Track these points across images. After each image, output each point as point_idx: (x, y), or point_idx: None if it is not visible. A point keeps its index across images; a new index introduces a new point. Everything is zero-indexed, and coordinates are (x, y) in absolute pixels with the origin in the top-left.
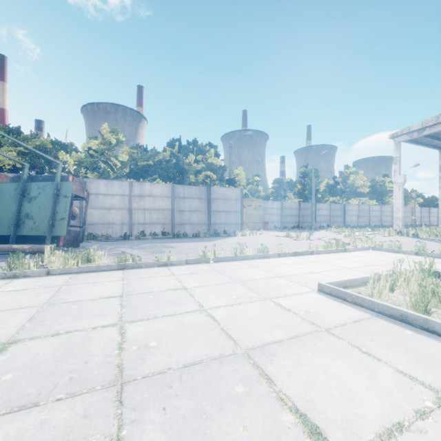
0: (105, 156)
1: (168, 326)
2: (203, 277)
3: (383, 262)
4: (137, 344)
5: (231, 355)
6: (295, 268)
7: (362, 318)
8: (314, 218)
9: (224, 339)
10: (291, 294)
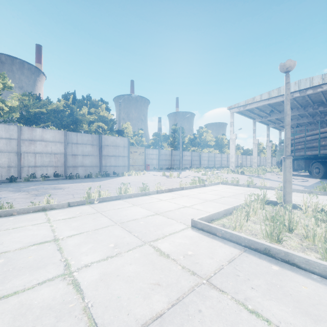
0: None
1: None
2: (83, 221)
3: (231, 194)
4: None
5: None
6: (170, 203)
7: (234, 255)
8: (181, 161)
9: None
10: (169, 234)
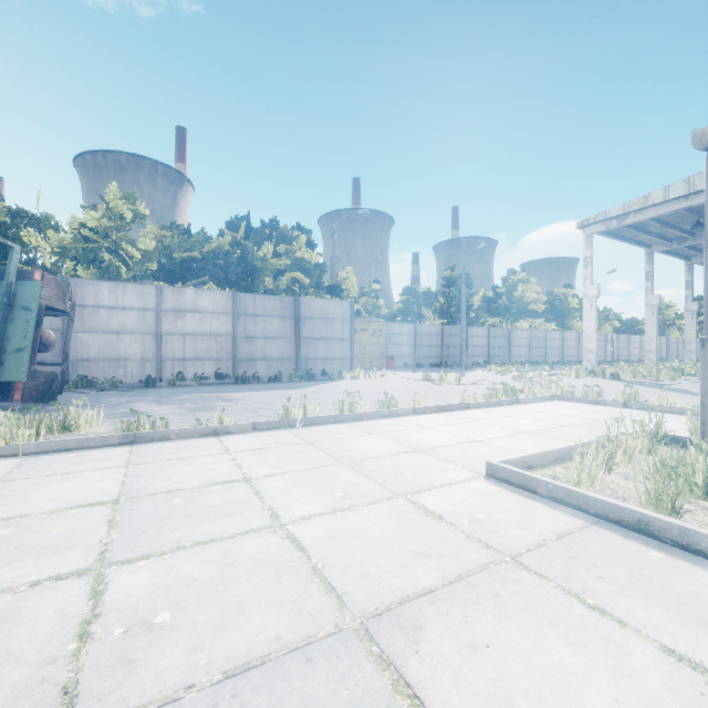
0: (113, 241)
1: (202, 568)
2: (283, 455)
3: (579, 421)
4: (125, 620)
5: (332, 635)
6: (442, 434)
7: (570, 528)
8: (465, 350)
9: (319, 594)
10: (440, 484)
